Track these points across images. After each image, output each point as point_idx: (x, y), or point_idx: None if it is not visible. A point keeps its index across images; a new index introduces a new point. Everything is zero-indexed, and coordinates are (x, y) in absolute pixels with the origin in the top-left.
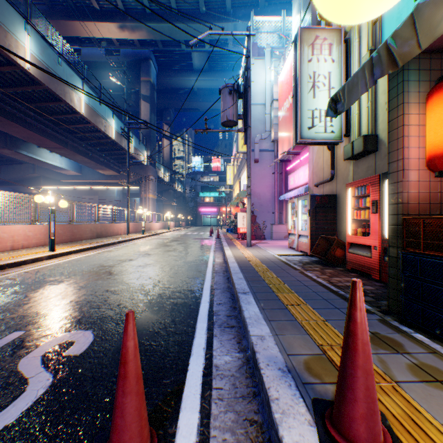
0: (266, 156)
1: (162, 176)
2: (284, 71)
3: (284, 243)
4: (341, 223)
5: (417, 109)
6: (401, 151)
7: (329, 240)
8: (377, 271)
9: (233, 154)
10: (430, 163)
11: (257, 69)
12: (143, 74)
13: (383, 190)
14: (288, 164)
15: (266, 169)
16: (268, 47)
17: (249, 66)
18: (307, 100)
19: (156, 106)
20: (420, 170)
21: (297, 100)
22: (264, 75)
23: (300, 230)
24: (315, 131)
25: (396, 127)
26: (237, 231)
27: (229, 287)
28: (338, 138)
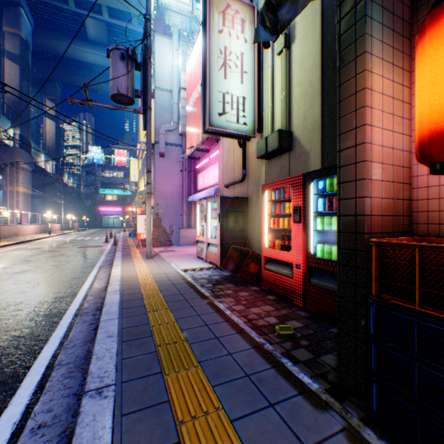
0: (174, 151)
1: (43, 164)
2: (193, 57)
3: (193, 251)
4: (253, 230)
5: (380, 67)
6: (363, 129)
7: (242, 251)
8: (301, 296)
9: (138, 147)
10: (437, 143)
11: (163, 49)
12: (8, 23)
13: (309, 193)
14: (198, 162)
15: (173, 165)
16: (176, 27)
17: (150, 33)
18: (218, 79)
19: (34, 74)
20: (384, 164)
21: (207, 76)
22: (171, 57)
23: (210, 238)
24: (227, 119)
25: (354, 92)
26: (138, 237)
27: (89, 355)
28: (251, 132)
